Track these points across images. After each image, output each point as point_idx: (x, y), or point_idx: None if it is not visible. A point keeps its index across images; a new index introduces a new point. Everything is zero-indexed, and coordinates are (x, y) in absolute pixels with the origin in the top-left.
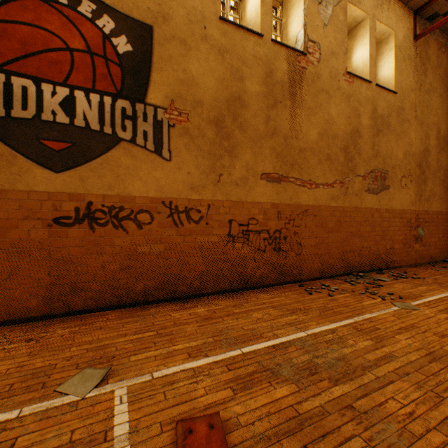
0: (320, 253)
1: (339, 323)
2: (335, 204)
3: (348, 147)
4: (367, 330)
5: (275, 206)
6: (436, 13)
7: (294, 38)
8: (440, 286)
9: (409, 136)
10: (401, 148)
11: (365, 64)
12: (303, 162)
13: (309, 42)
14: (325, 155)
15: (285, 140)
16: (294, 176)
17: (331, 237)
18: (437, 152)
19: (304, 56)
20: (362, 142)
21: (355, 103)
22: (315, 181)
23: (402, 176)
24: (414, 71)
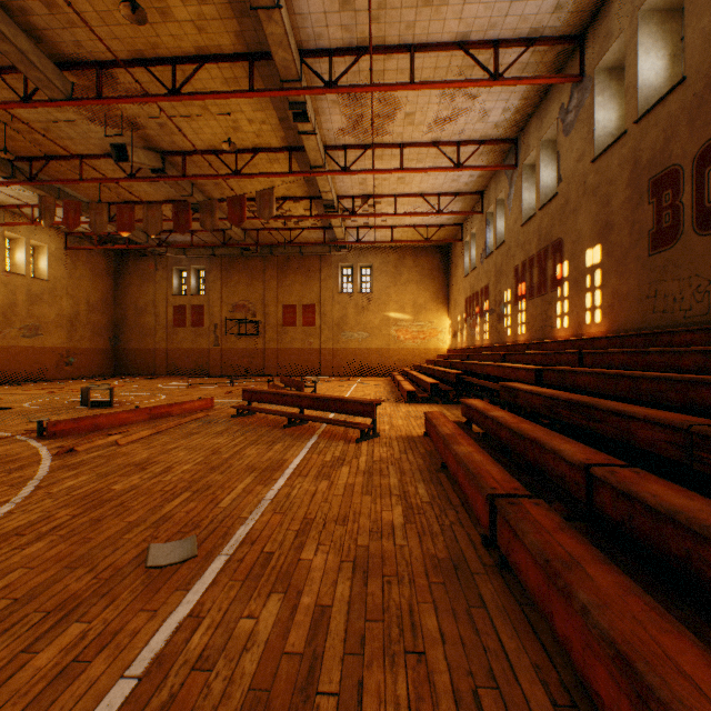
0: None
1: None
2: None
3: (8, 312)
4: None
5: None
6: (82, 237)
7: None
8: (55, 383)
9: (63, 304)
10: (55, 312)
11: (24, 263)
12: None
13: None
14: None
15: None
16: None
17: None
18: (88, 314)
19: None
20: (20, 309)
21: (13, 287)
22: None
23: (56, 328)
24: (67, 267)
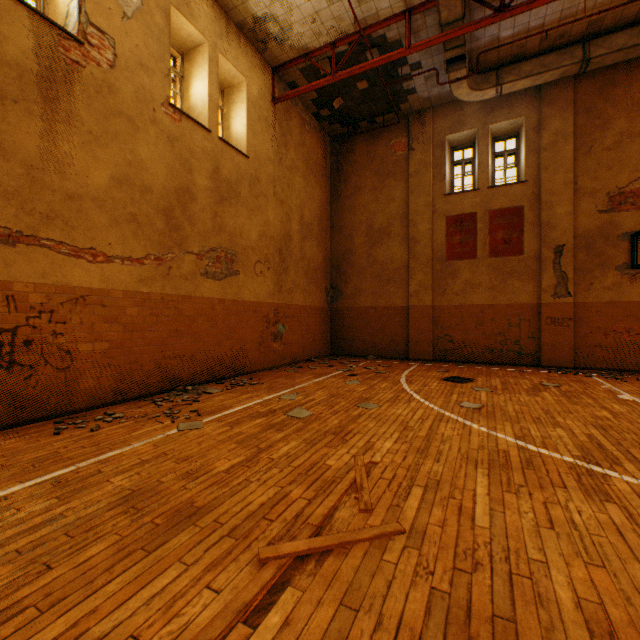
0: (116, 364)
1: (37, 479)
2: (148, 289)
3: (173, 210)
4: (78, 479)
5: (1, 286)
6: (295, 83)
7: (65, 7)
8: (268, 391)
9: (267, 214)
10: (256, 227)
11: (204, 104)
12: (77, 216)
13: (92, 27)
14: (127, 213)
15: (31, 172)
16: (54, 238)
17: (140, 339)
18: (301, 240)
19: (79, 44)
20: (198, 208)
21: (185, 151)
22: (105, 251)
23: (258, 261)
24: (274, 140)
